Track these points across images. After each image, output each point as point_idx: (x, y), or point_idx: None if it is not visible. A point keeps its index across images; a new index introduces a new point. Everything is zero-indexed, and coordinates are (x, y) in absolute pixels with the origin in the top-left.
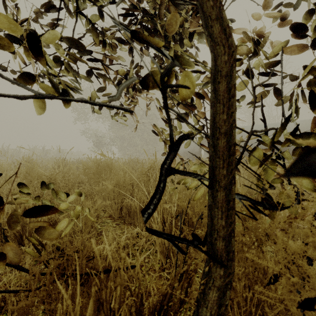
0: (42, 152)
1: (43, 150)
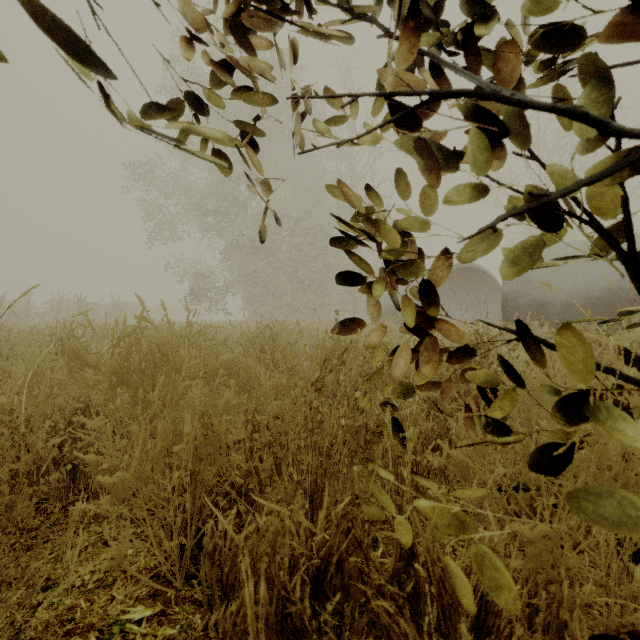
0: (78, 308)
1: (80, 305)
